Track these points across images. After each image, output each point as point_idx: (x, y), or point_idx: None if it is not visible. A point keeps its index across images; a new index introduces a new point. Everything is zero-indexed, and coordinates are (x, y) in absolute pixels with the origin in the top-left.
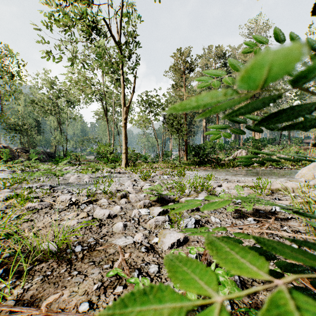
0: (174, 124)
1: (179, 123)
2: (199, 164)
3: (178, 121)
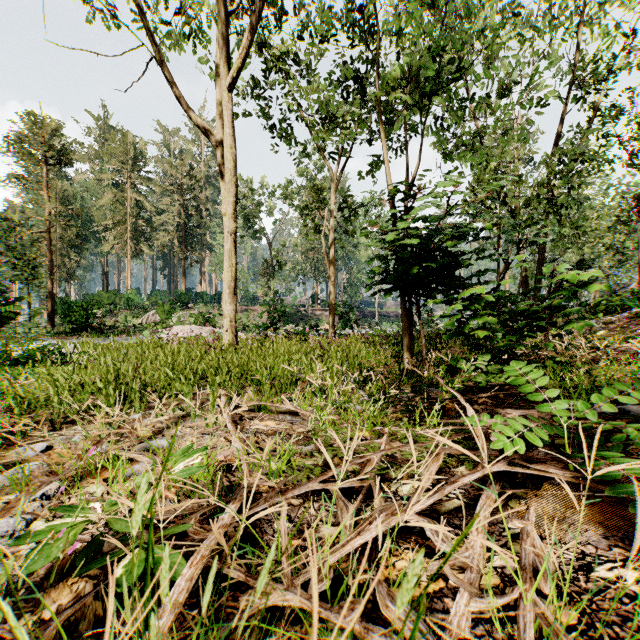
0: (16, 265)
1: (31, 263)
2: (73, 332)
3: (28, 261)
